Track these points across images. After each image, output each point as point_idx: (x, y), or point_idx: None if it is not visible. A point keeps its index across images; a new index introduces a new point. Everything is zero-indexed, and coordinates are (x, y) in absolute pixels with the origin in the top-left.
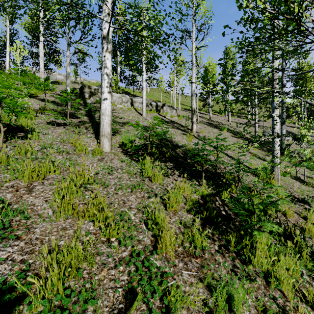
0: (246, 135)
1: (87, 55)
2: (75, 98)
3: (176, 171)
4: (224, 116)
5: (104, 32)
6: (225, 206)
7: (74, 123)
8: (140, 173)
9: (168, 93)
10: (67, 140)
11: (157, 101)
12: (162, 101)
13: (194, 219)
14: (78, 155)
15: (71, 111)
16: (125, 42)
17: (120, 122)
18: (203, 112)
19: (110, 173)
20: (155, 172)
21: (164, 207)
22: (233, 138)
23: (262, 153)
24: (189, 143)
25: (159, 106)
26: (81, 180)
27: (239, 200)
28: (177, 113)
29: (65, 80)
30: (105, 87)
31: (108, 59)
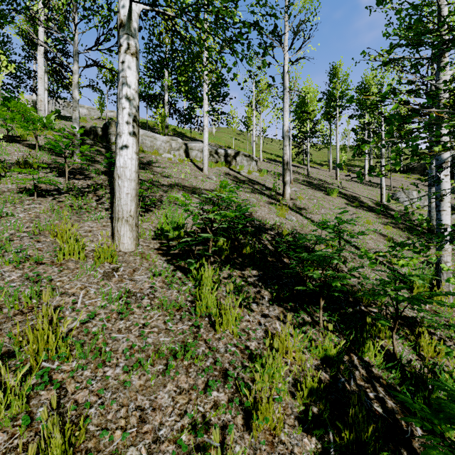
0: (367, 202)
1: (109, 71)
2: (94, 144)
3: (265, 289)
4: (328, 170)
5: (122, 14)
6: (376, 384)
7: (78, 190)
8: (190, 306)
9: (242, 135)
10: (47, 228)
11: (227, 148)
12: (234, 148)
13: (321, 453)
14: (60, 266)
15: (79, 165)
16: (170, 44)
17: (165, 184)
18: (296, 164)
19: (121, 317)
20: (223, 307)
21: (244, 421)
22: (349, 207)
23: (400, 235)
24: (282, 220)
25: (229, 156)
26: (22, 370)
27: (406, 371)
28: (258, 166)
29: (89, 115)
30: (123, 122)
31: (129, 67)
